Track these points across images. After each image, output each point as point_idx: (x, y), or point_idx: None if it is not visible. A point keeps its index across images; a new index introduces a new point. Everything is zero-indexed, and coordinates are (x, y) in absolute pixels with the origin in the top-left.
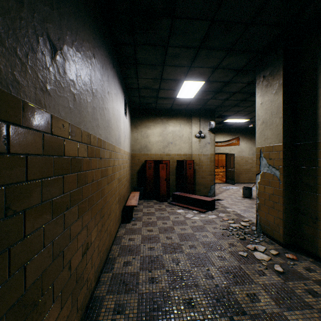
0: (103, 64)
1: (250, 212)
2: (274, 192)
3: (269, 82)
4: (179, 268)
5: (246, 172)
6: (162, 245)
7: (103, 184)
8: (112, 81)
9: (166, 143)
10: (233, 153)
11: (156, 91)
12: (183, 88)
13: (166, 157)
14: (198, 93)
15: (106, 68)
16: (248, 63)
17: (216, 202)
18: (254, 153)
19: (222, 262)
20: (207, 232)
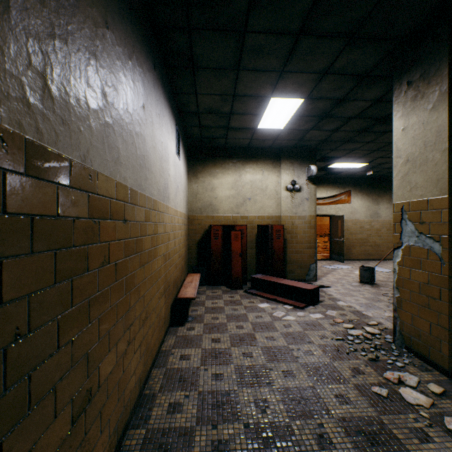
0: (130, 52)
1: (376, 308)
2: (429, 281)
3: (420, 90)
4: (267, 419)
5: (360, 244)
6: (236, 370)
7: (130, 268)
8: (152, 91)
9: (242, 200)
10: (342, 215)
11: (225, 116)
12: (269, 111)
13: (242, 220)
14: (292, 120)
15: (138, 64)
16: (380, 63)
17: (320, 291)
18: (372, 214)
19: (345, 408)
20: (312, 345)
